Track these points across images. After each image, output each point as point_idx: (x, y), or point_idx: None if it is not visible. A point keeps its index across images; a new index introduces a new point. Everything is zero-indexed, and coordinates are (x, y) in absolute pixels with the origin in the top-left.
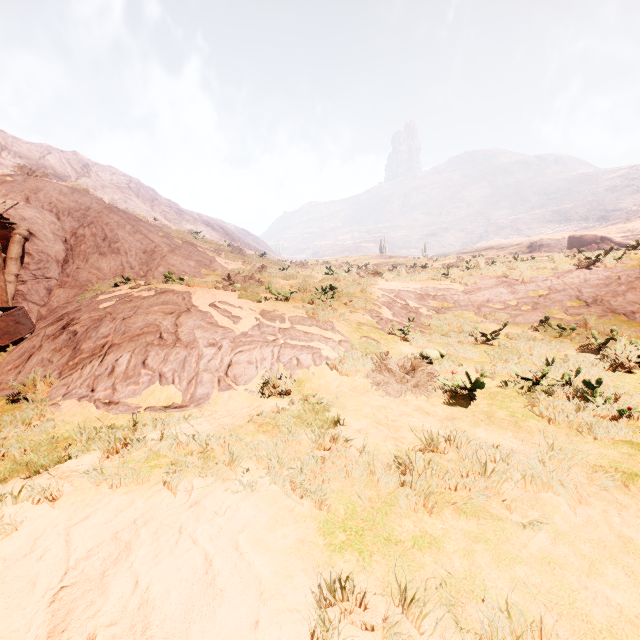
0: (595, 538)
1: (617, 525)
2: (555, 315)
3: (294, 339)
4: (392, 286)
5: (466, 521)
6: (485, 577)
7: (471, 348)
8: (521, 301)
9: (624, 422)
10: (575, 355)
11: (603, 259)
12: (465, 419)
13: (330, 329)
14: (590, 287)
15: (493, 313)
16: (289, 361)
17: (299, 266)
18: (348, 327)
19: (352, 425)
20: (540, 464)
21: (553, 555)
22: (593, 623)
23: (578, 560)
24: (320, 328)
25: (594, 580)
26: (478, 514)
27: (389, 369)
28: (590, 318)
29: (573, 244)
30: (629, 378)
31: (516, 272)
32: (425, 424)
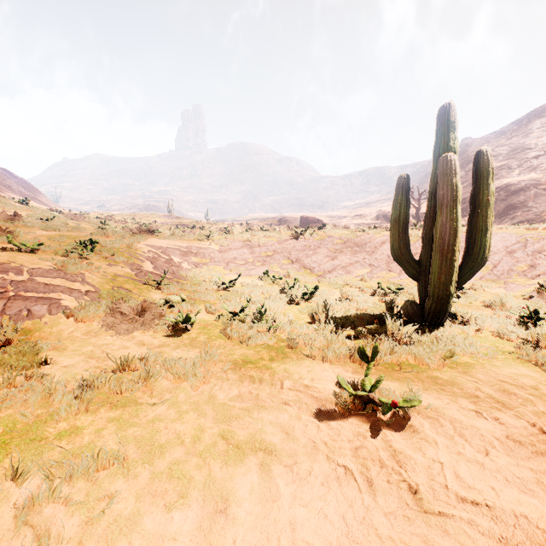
0: (196, 400)
1: (215, 390)
2: (274, 269)
3: (30, 291)
4: (161, 243)
5: (115, 411)
6: (102, 441)
7: (211, 293)
8: (256, 259)
9: (271, 333)
10: (275, 295)
11: (304, 234)
12: (172, 345)
13: (79, 281)
14: (296, 251)
15: (237, 267)
16: (18, 313)
17: (71, 218)
18: (101, 279)
19: (62, 363)
20: (191, 365)
21: (162, 416)
22: (155, 444)
23: (175, 415)
24: (67, 280)
25: (175, 422)
26: (127, 405)
27: (123, 313)
28: (291, 271)
29: (303, 222)
30: (295, 308)
31: (256, 238)
32: (135, 352)
